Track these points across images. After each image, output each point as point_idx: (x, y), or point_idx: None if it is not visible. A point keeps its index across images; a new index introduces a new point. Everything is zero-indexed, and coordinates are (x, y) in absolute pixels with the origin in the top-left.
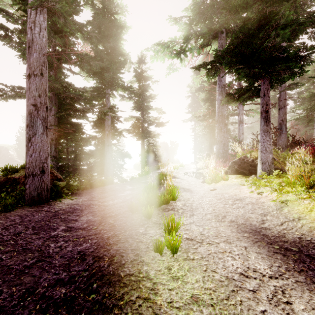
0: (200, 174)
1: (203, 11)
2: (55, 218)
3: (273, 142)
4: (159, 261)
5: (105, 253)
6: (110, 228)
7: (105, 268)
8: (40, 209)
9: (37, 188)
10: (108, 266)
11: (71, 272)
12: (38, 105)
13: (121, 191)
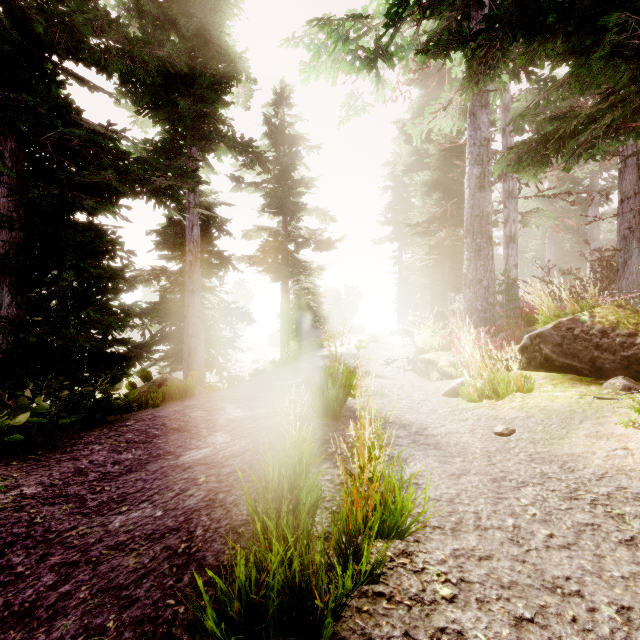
0: (426, 366)
1: None
2: None
3: (595, 286)
4: None
5: None
6: None
7: None
8: None
9: None
10: None
11: None
12: None
13: (200, 431)
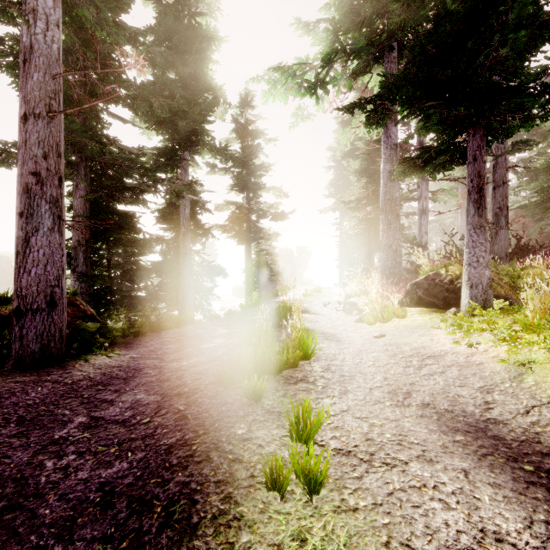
0: (351, 306)
1: (357, 10)
2: (70, 398)
3: None
4: (278, 515)
5: (156, 490)
6: (176, 423)
7: (151, 537)
8: (43, 379)
9: (40, 336)
10: (158, 531)
11: (74, 545)
12: (42, 173)
13: (206, 338)
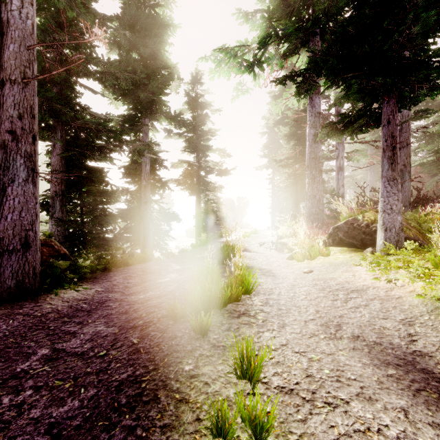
0: (282, 246)
1: (287, 2)
2: (37, 330)
3: None
4: None
5: (102, 435)
6: (129, 357)
7: None
8: (15, 312)
9: (15, 273)
10: None
11: None
12: (17, 132)
13: (162, 273)
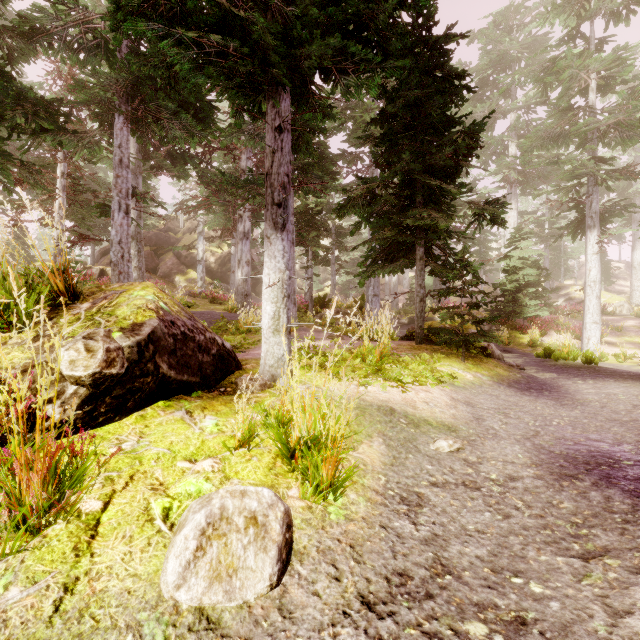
0: None
1: None
2: None
3: None
4: None
5: None
6: None
7: None
8: None
9: None
10: None
11: None
12: None
13: None
